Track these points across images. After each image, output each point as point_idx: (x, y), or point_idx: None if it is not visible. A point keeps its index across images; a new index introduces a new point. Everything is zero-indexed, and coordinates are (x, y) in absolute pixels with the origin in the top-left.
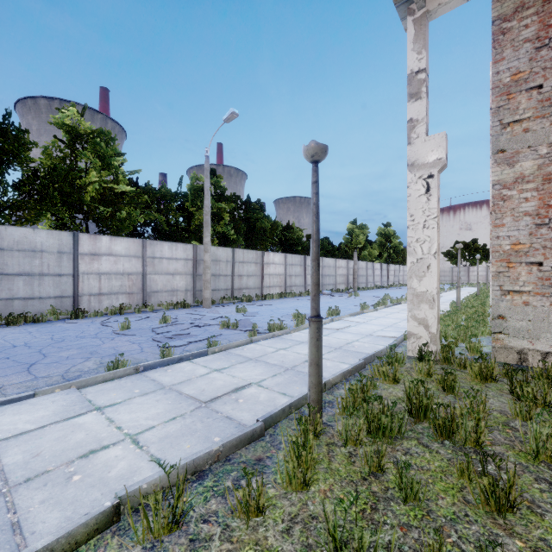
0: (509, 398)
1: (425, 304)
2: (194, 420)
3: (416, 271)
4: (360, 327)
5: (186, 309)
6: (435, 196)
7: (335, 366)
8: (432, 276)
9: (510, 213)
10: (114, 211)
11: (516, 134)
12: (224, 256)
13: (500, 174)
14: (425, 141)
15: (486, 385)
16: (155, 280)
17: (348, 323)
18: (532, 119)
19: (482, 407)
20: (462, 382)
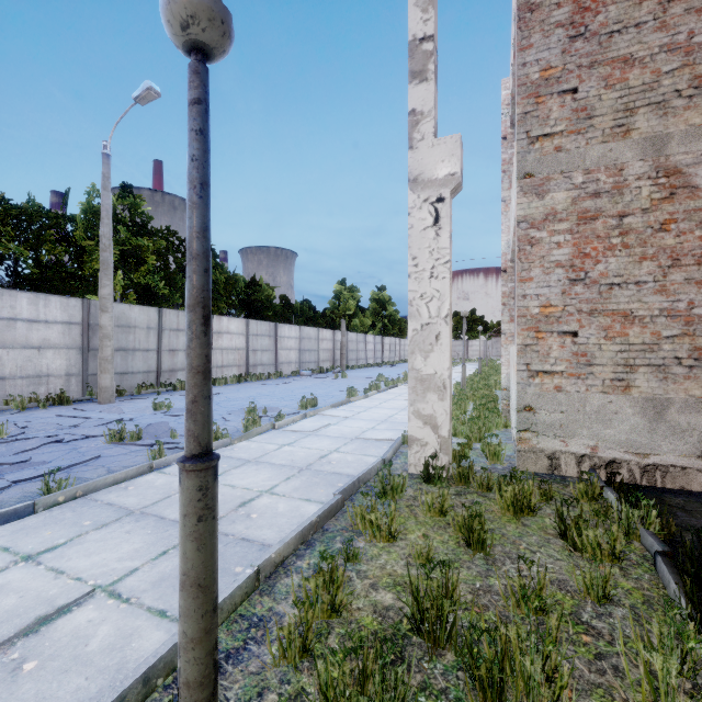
0: (560, 547)
1: (433, 394)
2: None
3: (420, 343)
4: (343, 425)
5: (64, 406)
6: (446, 229)
7: (293, 512)
8: (443, 351)
9: (539, 263)
10: None
11: (546, 152)
12: (144, 320)
13: (527, 208)
14: (433, 146)
15: (523, 521)
16: None
17: (327, 419)
18: (566, 134)
19: (540, 592)
20: (490, 520)
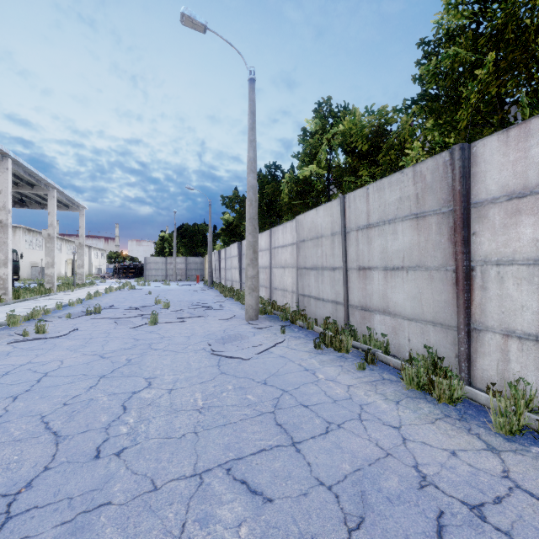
0: None
1: None
2: (18, 306)
3: None
4: None
5: None
6: None
7: None
8: None
9: None
10: (319, 198)
11: None
12: (328, 223)
13: None
14: None
15: None
16: (276, 275)
17: None
18: None
19: None
20: None
